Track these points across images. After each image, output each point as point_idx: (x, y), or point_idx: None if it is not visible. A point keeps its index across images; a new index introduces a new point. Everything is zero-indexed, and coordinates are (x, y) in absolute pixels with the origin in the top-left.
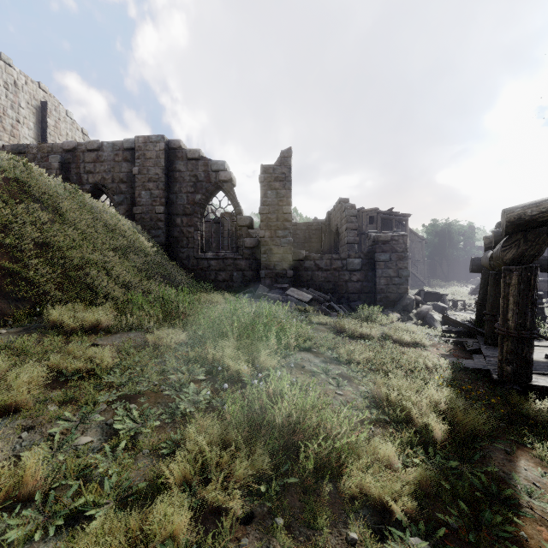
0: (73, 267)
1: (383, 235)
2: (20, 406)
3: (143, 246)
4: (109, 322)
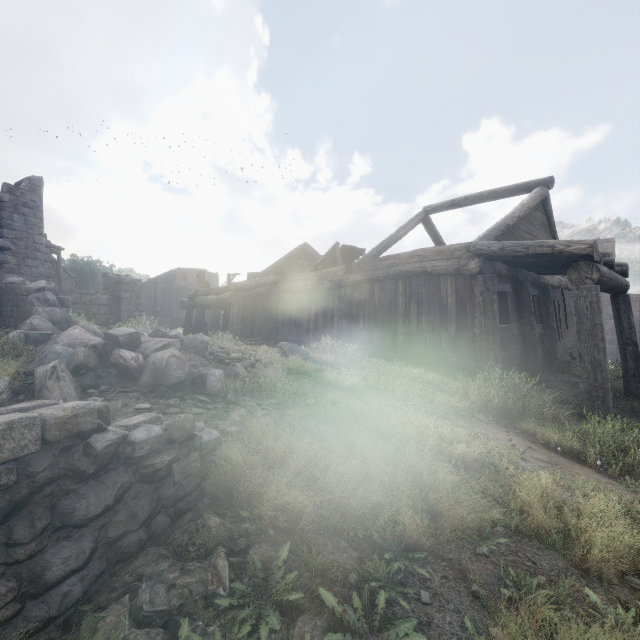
0: None
1: (127, 278)
2: None
3: None
4: None
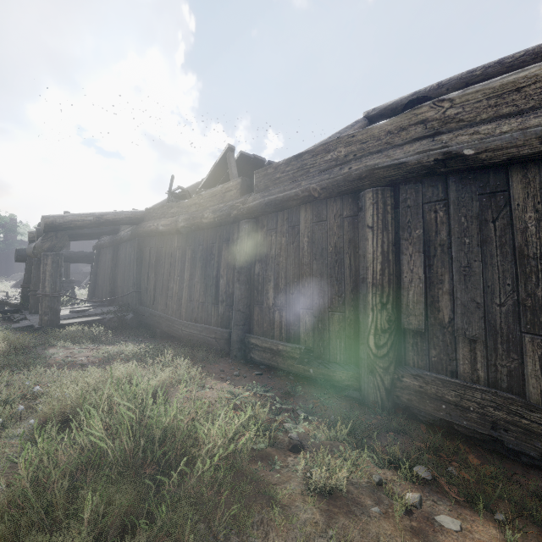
0: None
1: None
2: None
3: None
4: None
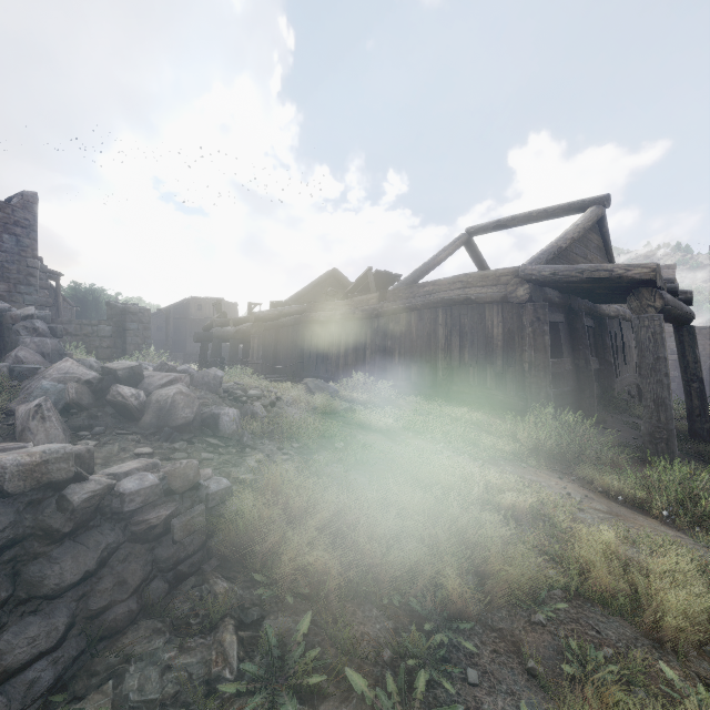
0: None
1: (133, 307)
2: None
3: None
4: None
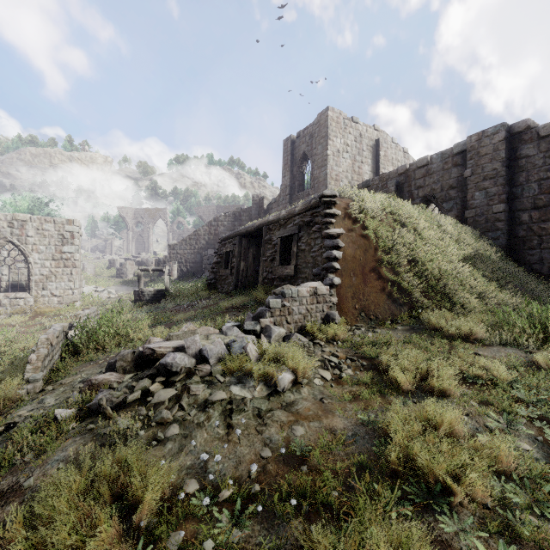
0: (433, 278)
1: None
2: (449, 393)
3: (486, 252)
4: (483, 334)
